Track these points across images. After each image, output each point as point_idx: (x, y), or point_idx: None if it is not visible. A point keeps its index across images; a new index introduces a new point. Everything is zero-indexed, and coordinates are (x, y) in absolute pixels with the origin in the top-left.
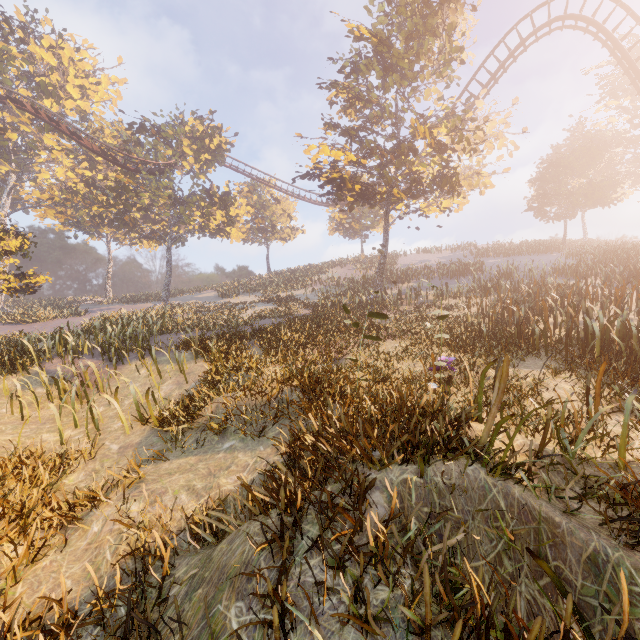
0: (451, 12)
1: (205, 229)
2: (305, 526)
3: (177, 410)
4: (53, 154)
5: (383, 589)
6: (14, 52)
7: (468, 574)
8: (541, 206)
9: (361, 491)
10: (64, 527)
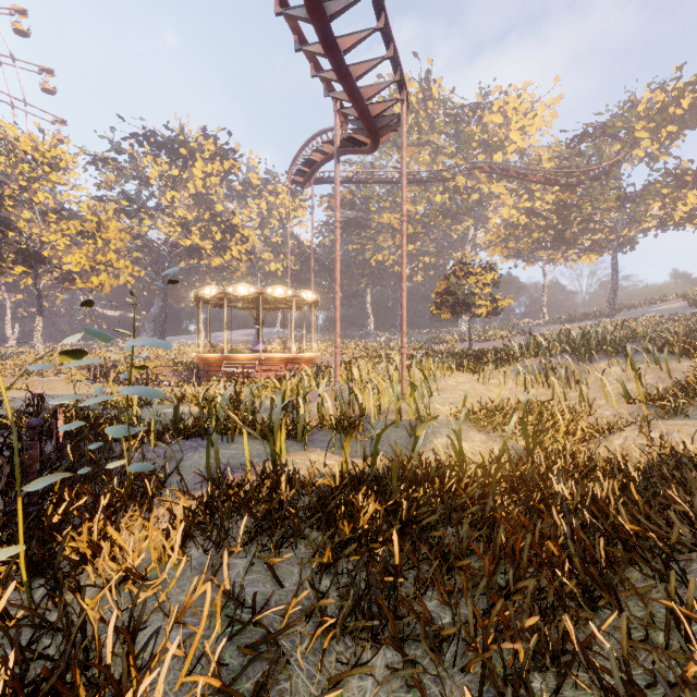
0: None
1: (667, 222)
2: None
3: (669, 391)
4: (500, 199)
5: None
6: (474, 130)
7: None
8: None
9: None
10: (589, 441)
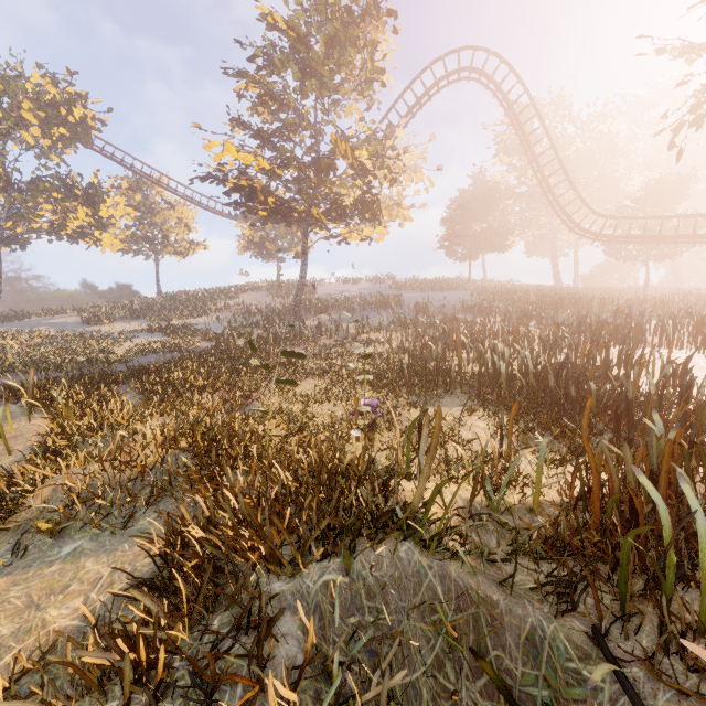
0: (373, 28)
1: (60, 230)
2: (171, 705)
3: None
4: None
5: None
6: None
7: None
8: (451, 245)
9: (261, 637)
10: None
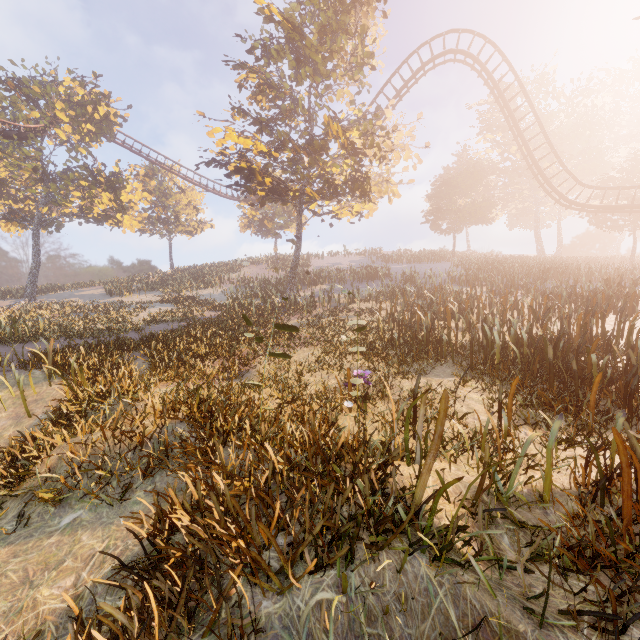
0: (363, 15)
1: (87, 214)
2: None
3: None
4: None
5: None
6: None
7: None
8: (436, 219)
9: None
10: None
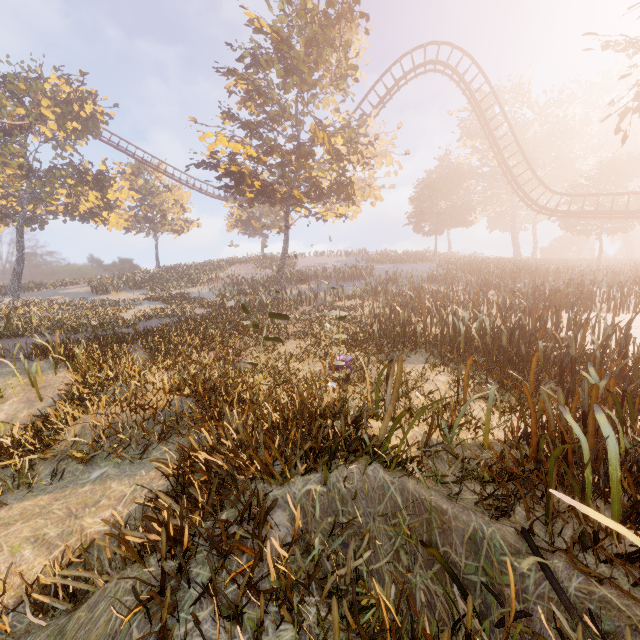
0: (347, 30)
1: (73, 211)
2: (194, 569)
3: (23, 436)
4: None
5: (286, 628)
6: None
7: (377, 596)
8: (418, 221)
9: (261, 517)
10: None
